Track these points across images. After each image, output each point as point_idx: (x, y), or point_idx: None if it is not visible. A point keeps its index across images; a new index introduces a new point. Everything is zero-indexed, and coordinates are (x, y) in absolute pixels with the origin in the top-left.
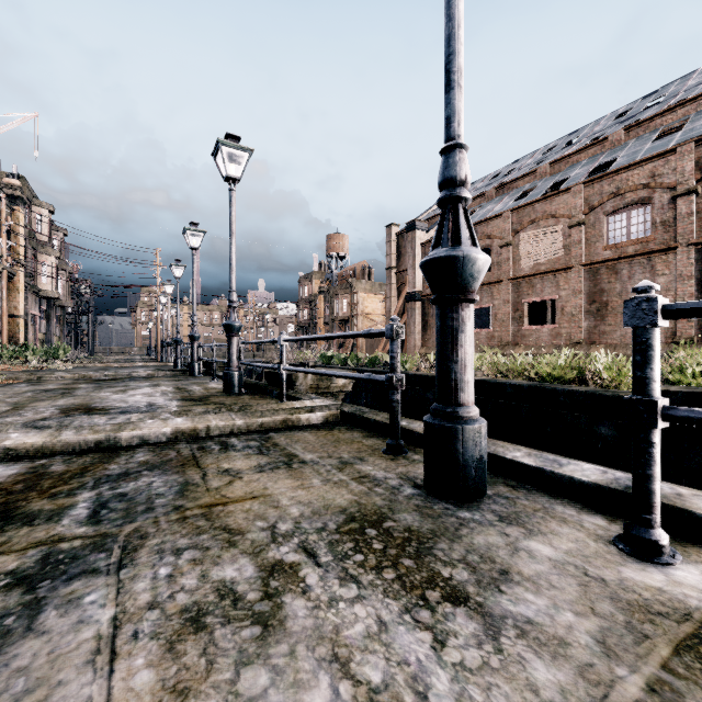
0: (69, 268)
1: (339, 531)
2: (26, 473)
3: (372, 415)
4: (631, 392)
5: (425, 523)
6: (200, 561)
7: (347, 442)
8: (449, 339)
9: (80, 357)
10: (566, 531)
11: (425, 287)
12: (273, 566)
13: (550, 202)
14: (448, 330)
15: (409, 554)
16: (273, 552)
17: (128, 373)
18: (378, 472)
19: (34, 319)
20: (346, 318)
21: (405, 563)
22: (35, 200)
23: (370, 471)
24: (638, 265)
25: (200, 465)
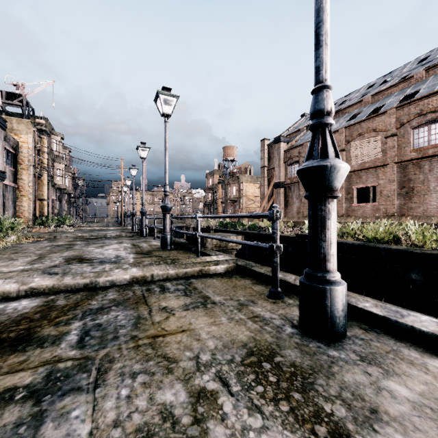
0: (72, 171)
1: (243, 363)
2: (42, 305)
3: (257, 268)
4: (434, 250)
5: (304, 360)
6: (148, 384)
7: (242, 288)
8: (318, 224)
9: (78, 223)
10: (415, 373)
11: (286, 179)
12: (199, 393)
13: (372, 121)
14: (318, 218)
15: (297, 388)
16: (198, 379)
17: (105, 234)
18: (266, 313)
19: (52, 201)
20: (235, 199)
21: (295, 396)
22: (53, 131)
23: (260, 312)
24: (436, 162)
25: (147, 303)
